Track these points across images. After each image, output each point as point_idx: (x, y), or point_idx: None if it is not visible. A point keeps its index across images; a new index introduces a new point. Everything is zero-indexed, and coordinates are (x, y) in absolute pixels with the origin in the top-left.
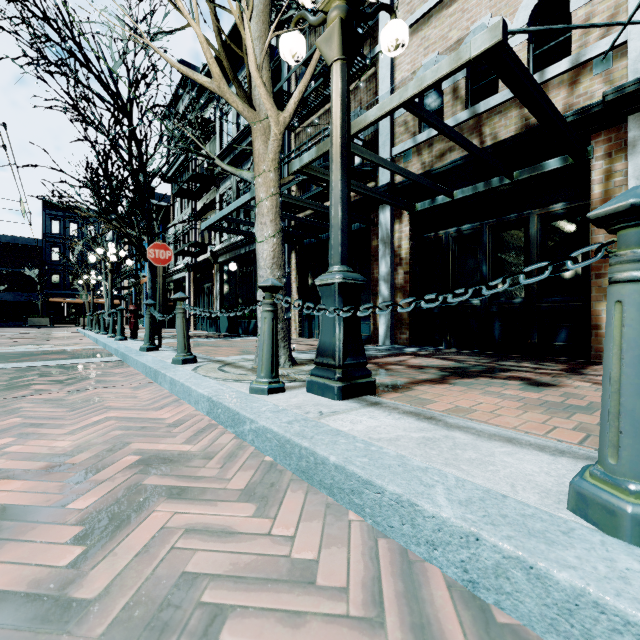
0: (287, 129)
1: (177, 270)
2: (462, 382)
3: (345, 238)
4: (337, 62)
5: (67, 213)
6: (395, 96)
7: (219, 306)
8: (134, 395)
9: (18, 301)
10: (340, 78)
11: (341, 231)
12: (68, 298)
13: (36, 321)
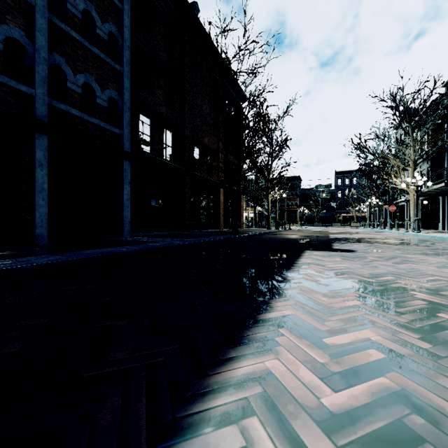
0: (445, 152)
1: (401, 201)
2: (443, 233)
3: (416, 214)
4: (415, 194)
5: (344, 174)
6: (436, 186)
7: (420, 218)
8: (388, 233)
9: (326, 216)
10: (415, 196)
11: (415, 213)
12: (345, 214)
13: (335, 224)
